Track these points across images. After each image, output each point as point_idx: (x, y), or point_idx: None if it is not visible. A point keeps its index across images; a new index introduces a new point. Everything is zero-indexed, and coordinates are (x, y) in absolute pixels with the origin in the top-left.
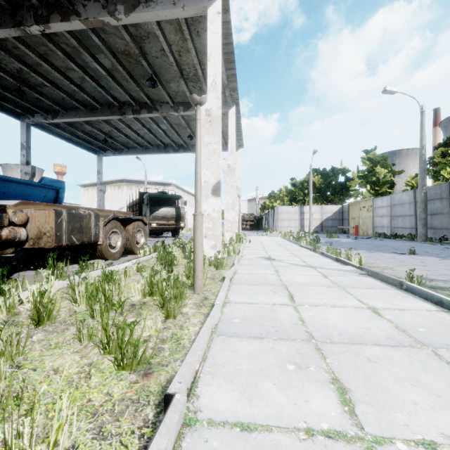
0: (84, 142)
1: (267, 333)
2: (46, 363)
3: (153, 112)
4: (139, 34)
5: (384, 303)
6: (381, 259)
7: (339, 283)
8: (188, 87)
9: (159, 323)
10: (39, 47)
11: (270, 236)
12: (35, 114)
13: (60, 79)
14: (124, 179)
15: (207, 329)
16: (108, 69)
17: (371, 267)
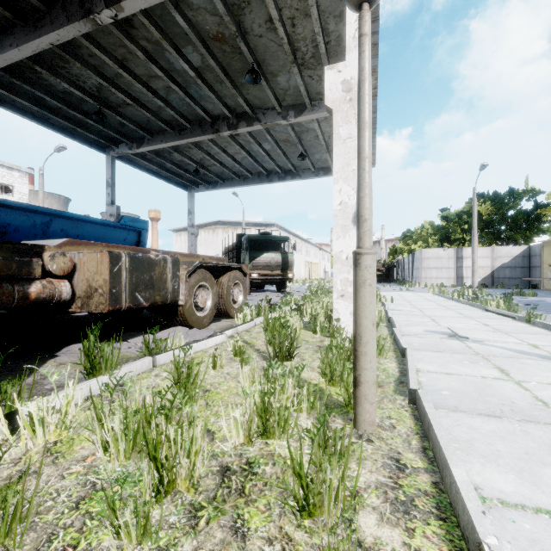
0: (174, 176)
1: None
2: None
3: (254, 123)
4: None
5: None
6: None
7: None
8: (303, 78)
9: None
10: (116, 50)
11: (414, 292)
12: (120, 145)
13: (143, 92)
14: (219, 221)
15: None
16: (197, 68)
17: None
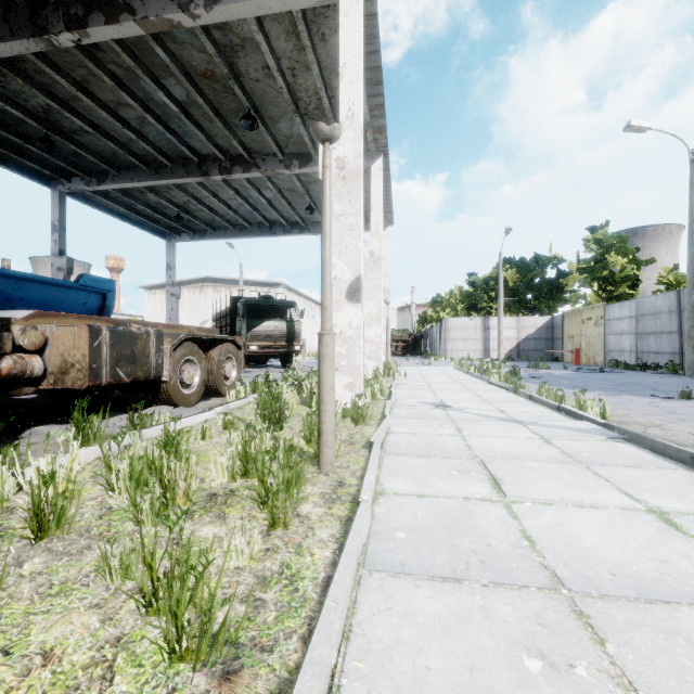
0: (147, 220)
1: (466, 568)
2: (31, 635)
3: (252, 170)
4: (229, 41)
5: (677, 500)
6: (634, 407)
7: (576, 454)
8: (307, 128)
9: (256, 542)
10: (74, 70)
11: (436, 366)
12: (72, 178)
13: (109, 120)
14: (208, 277)
15: (349, 563)
16: (181, 102)
17: (623, 423)
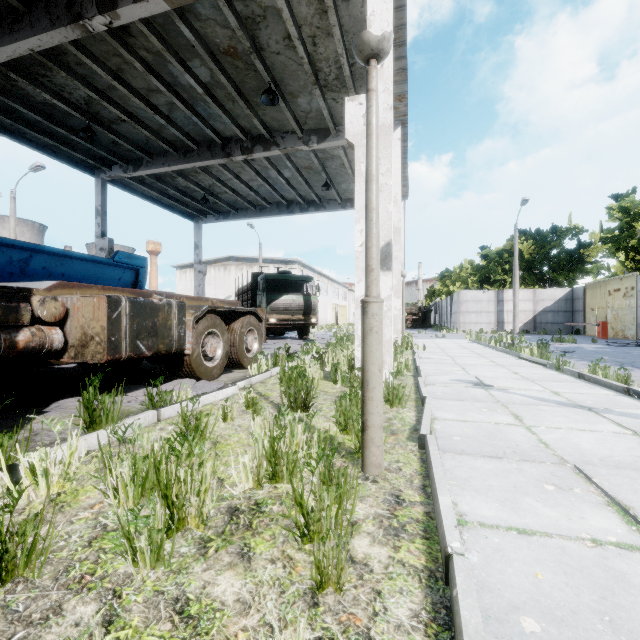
0: (178, 204)
1: None
2: None
3: (272, 148)
4: (251, 13)
5: None
6: None
7: None
8: (326, 101)
9: None
10: (109, 59)
11: (450, 338)
12: (113, 167)
13: (142, 108)
14: (231, 257)
15: None
16: (206, 84)
17: None
